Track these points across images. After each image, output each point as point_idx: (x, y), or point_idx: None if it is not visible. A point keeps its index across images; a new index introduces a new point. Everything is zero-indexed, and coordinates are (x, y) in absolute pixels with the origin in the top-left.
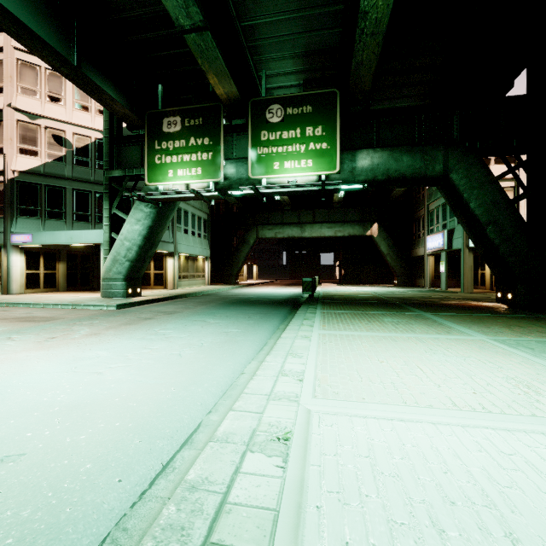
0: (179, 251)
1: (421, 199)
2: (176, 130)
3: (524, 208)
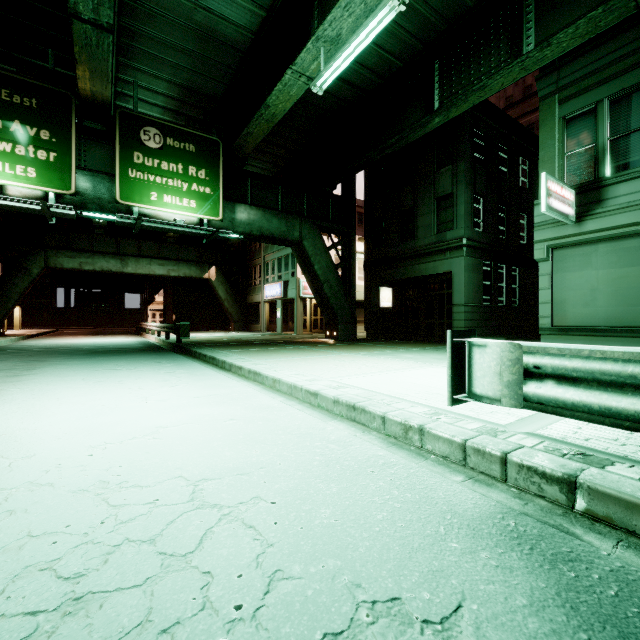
0: None
1: (257, 249)
2: None
3: None
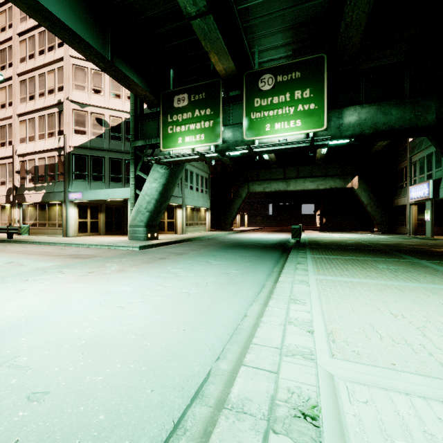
0: (186, 203)
1: (402, 152)
2: (184, 105)
3: None
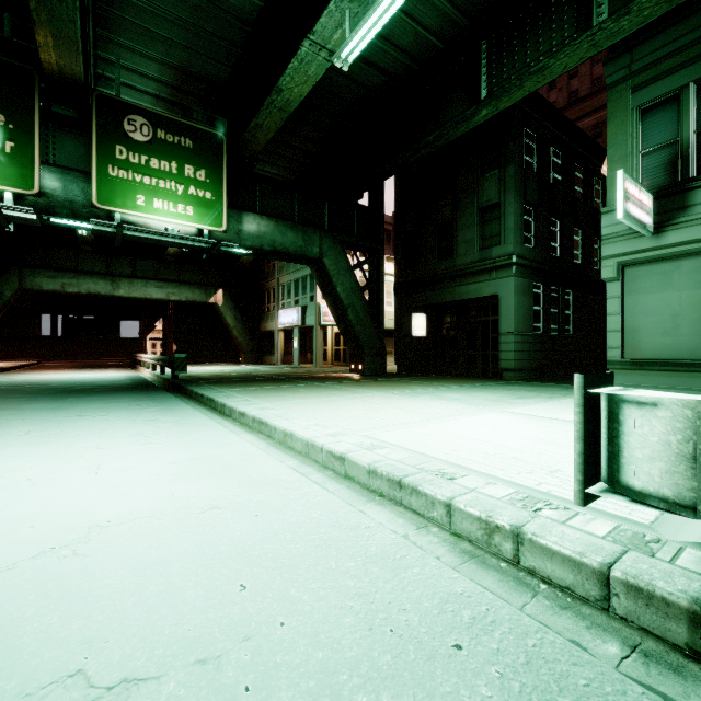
0: None
1: (270, 269)
2: None
3: None
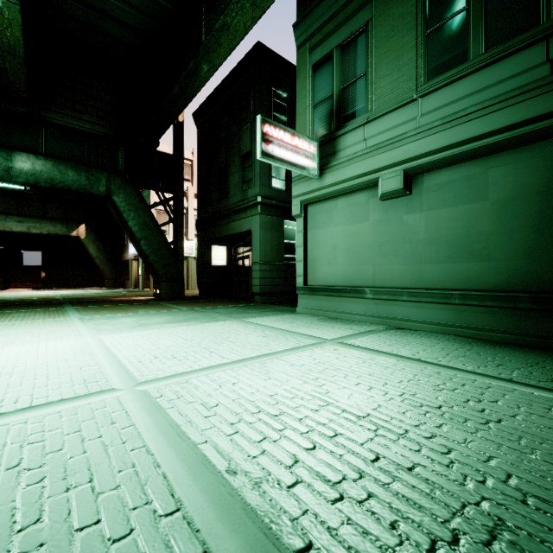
0: None
1: None
2: None
3: (191, 230)
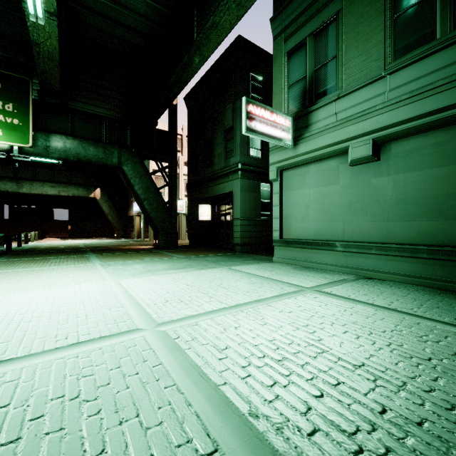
0: None
1: None
2: None
3: (181, 191)
